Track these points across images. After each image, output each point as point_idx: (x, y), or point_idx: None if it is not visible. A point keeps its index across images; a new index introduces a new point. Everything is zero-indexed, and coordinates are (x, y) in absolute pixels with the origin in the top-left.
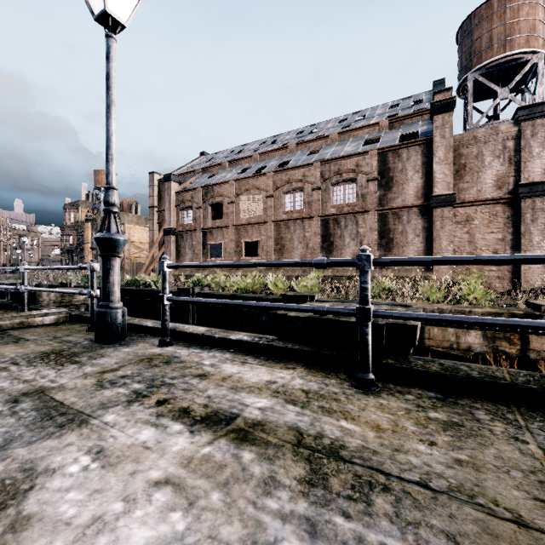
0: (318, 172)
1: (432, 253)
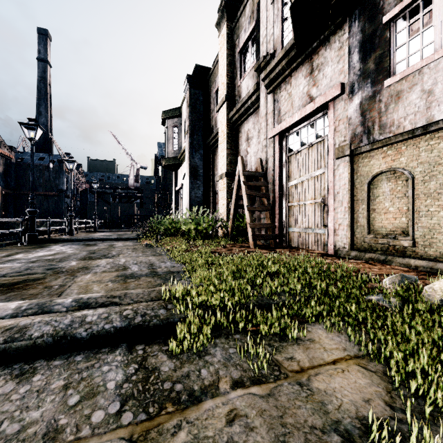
0: None
1: None
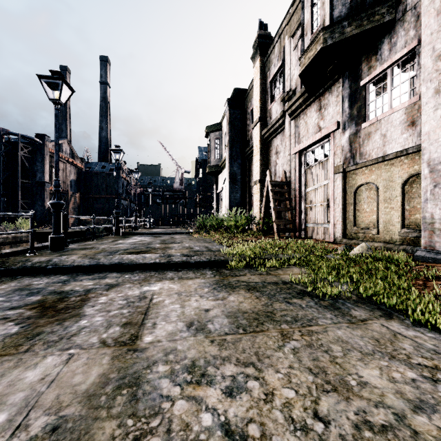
0: None
1: None
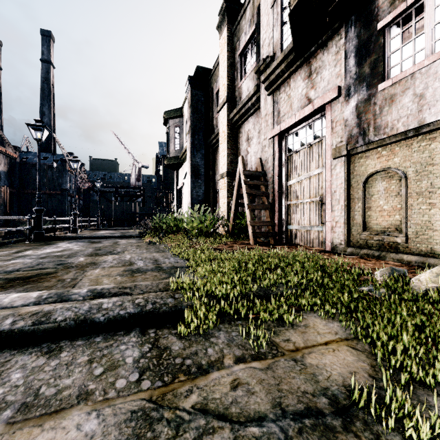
0: None
1: None
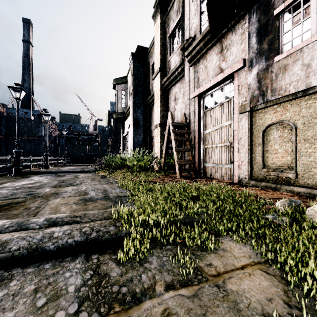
0: None
1: None
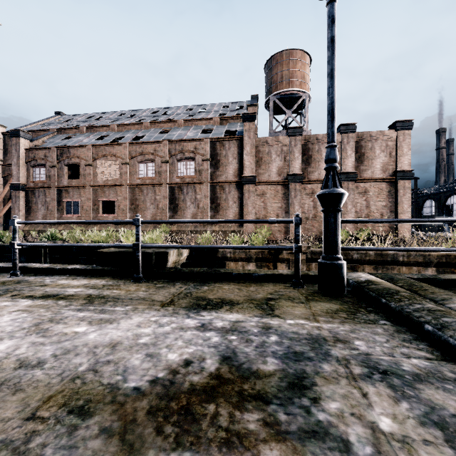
0: (166, 149)
1: (243, 214)
